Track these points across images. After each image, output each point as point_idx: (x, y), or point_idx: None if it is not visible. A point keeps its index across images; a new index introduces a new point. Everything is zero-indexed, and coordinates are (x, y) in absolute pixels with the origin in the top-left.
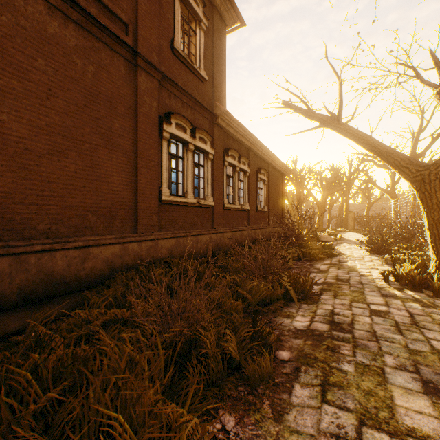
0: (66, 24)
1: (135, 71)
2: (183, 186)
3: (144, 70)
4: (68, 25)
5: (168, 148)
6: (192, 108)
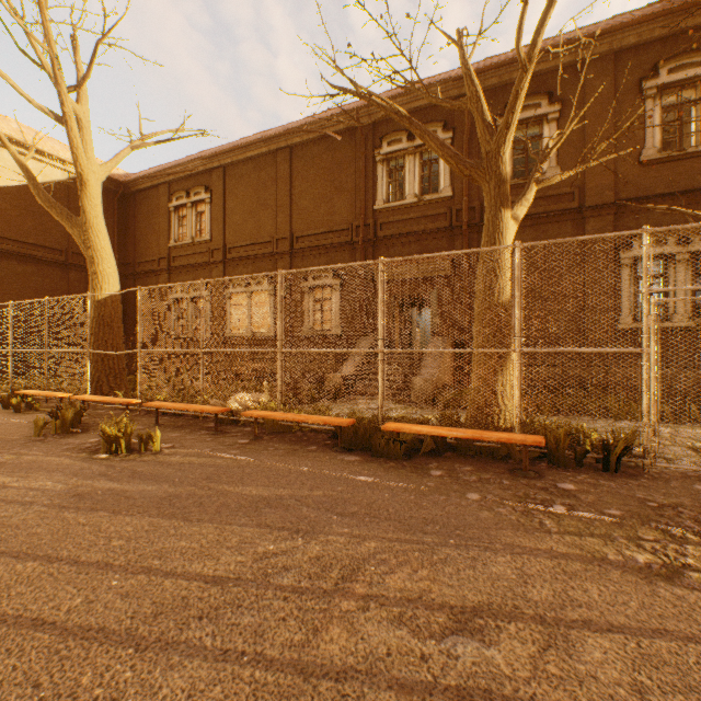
0: (523, 231)
1: (583, 222)
2: (666, 308)
3: (592, 216)
4: (525, 231)
5: (633, 273)
6: (689, 204)
